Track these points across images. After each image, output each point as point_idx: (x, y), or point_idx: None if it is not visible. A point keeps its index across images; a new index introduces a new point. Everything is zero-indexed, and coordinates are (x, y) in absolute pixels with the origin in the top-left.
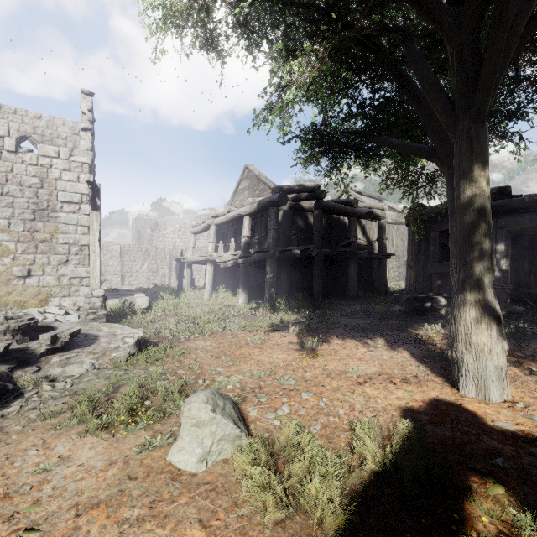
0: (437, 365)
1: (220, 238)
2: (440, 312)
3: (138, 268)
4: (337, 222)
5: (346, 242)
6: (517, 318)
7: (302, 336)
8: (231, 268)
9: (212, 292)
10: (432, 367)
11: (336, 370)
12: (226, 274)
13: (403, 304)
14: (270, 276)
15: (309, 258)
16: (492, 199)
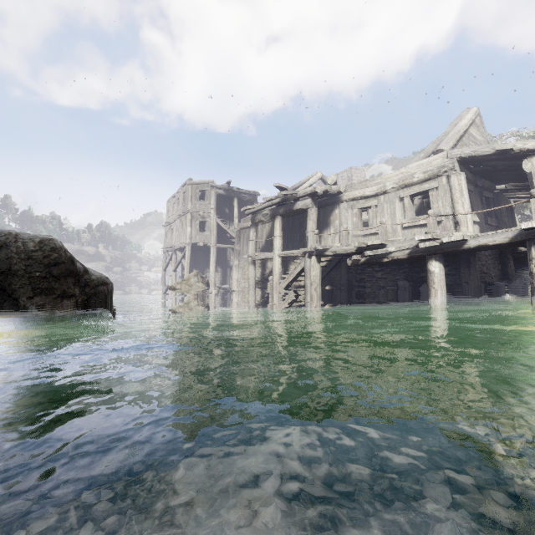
0: None
1: None
2: None
3: None
4: None
5: None
6: None
7: None
8: None
9: None
10: None
11: None
12: None
13: None
14: None
15: None
16: None
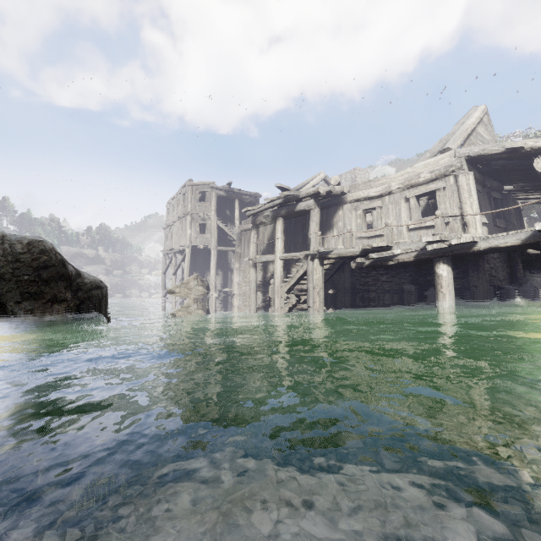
0: None
1: None
2: None
3: None
4: None
5: None
6: None
7: None
8: None
9: None
10: None
11: None
12: None
13: None
14: None
15: None
16: None
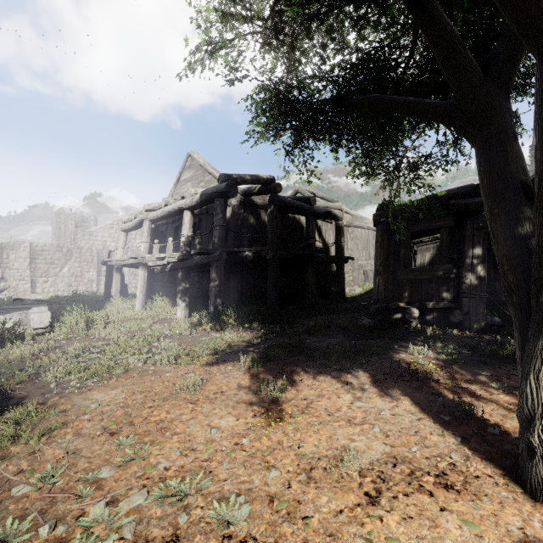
0: (465, 428)
1: (158, 237)
2: (413, 325)
3: (56, 272)
4: (293, 222)
5: (305, 243)
6: (495, 331)
7: (258, 379)
8: (171, 272)
9: (146, 302)
10: (465, 437)
11: (319, 457)
12: (165, 280)
13: (367, 314)
14: (216, 284)
15: (262, 261)
16: (468, 197)
